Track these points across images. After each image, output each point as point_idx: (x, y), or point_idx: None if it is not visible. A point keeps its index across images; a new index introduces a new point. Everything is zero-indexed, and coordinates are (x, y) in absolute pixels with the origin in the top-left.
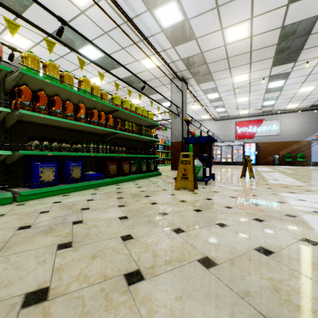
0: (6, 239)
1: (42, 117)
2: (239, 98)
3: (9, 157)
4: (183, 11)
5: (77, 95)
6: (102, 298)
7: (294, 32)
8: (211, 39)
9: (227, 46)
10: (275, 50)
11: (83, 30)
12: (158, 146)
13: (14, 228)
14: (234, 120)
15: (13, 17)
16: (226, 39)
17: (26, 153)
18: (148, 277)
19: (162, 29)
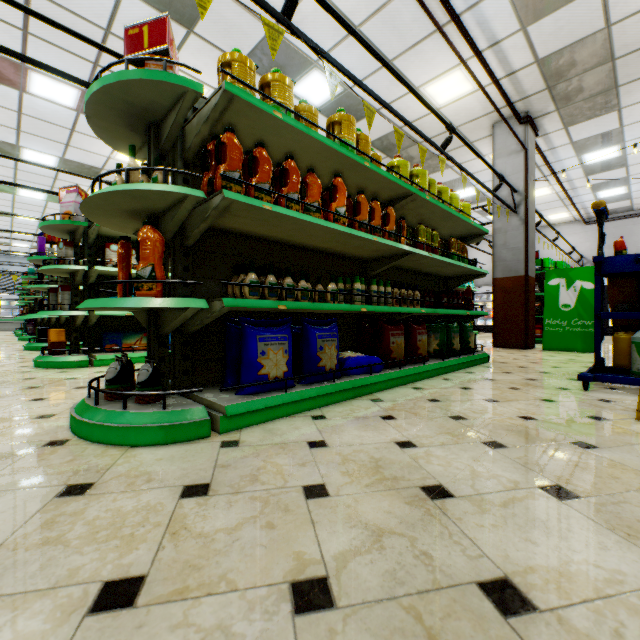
0: None
1: (267, 209)
2: None
3: (194, 316)
4: None
5: (332, 156)
6: None
7: None
8: None
9: None
10: None
11: (308, 34)
12: None
13: (277, 594)
14: None
15: (179, 38)
16: None
17: (235, 305)
18: None
19: None
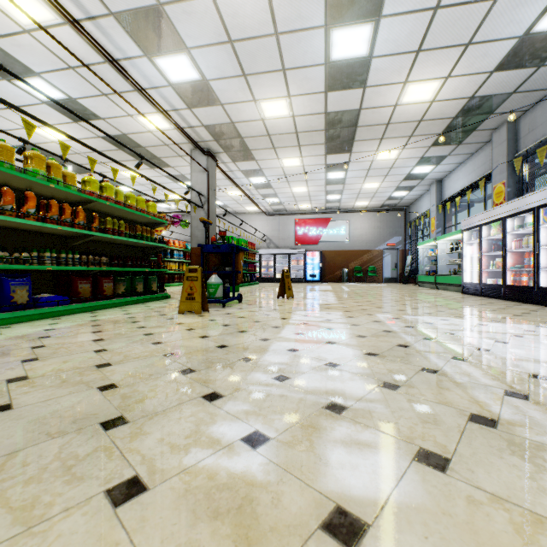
0: None
1: None
2: (294, 187)
3: None
4: (198, 69)
5: (23, 179)
6: (76, 374)
7: (341, 121)
8: (243, 108)
9: (266, 121)
10: (325, 137)
11: (27, 55)
12: (173, 253)
13: None
14: (294, 217)
15: None
16: (263, 113)
17: None
18: (116, 364)
19: (169, 82)
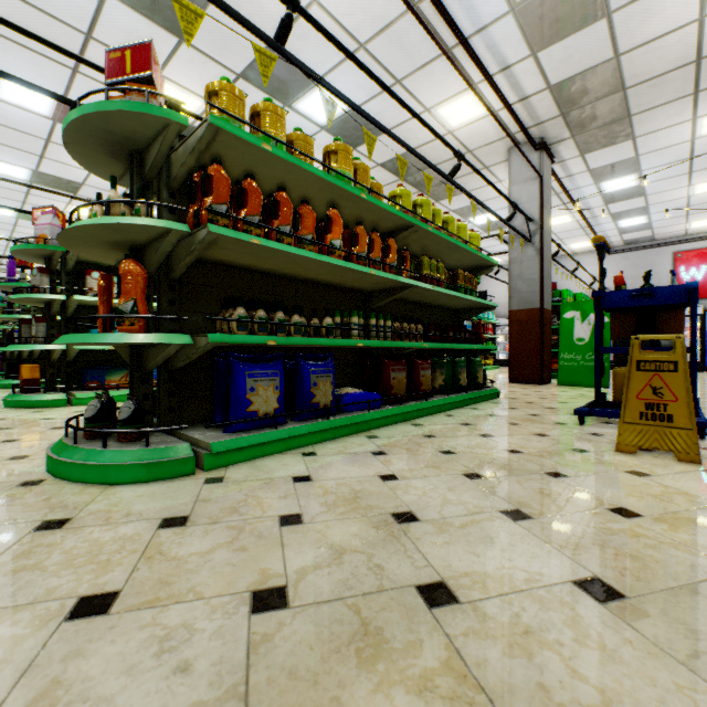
0: (237, 676)
1: (255, 243)
2: (701, 182)
3: (180, 352)
4: None
5: (326, 187)
6: None
7: None
8: (659, 4)
9: None
10: None
11: (311, 50)
12: None
13: (239, 600)
14: (670, 248)
15: (170, 46)
16: None
17: (221, 341)
18: None
19: (511, 3)
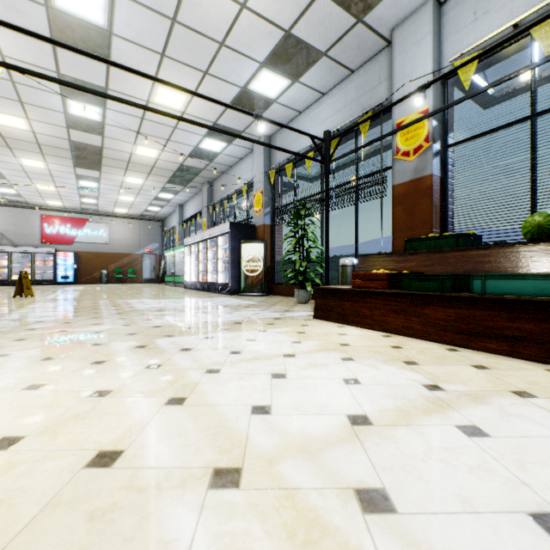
0: None
1: None
2: (39, 184)
3: None
4: None
5: None
6: None
7: (86, 149)
8: None
9: None
10: (72, 155)
11: None
12: None
13: None
14: (40, 212)
15: None
16: None
17: None
18: None
19: None
